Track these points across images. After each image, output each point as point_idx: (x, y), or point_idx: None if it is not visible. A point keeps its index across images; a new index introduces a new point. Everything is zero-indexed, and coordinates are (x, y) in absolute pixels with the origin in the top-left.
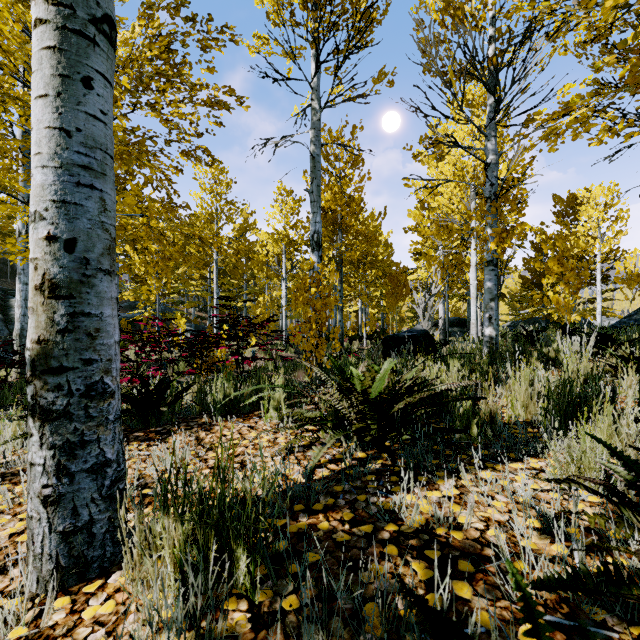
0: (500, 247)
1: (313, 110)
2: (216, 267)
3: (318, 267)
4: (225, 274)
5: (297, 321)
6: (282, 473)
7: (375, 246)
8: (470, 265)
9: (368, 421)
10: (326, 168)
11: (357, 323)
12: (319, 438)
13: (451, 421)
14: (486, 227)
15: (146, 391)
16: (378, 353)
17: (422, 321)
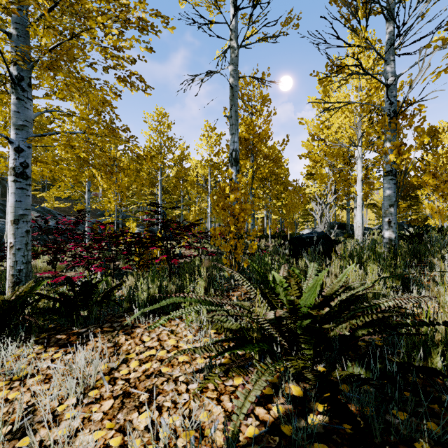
0: (400, 158)
1: (232, 48)
2: (160, 185)
3: (236, 179)
4: (168, 191)
5: (218, 225)
6: (196, 421)
7: (279, 166)
8: (356, 180)
9: (302, 345)
10: (241, 105)
11: (262, 226)
12: (243, 370)
13: (390, 337)
14: (385, 141)
15: (73, 292)
16: (285, 251)
17: (319, 225)
